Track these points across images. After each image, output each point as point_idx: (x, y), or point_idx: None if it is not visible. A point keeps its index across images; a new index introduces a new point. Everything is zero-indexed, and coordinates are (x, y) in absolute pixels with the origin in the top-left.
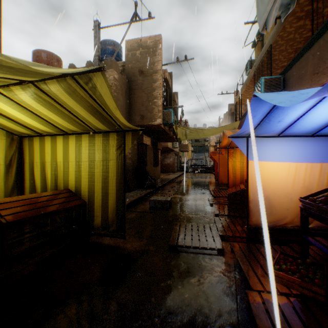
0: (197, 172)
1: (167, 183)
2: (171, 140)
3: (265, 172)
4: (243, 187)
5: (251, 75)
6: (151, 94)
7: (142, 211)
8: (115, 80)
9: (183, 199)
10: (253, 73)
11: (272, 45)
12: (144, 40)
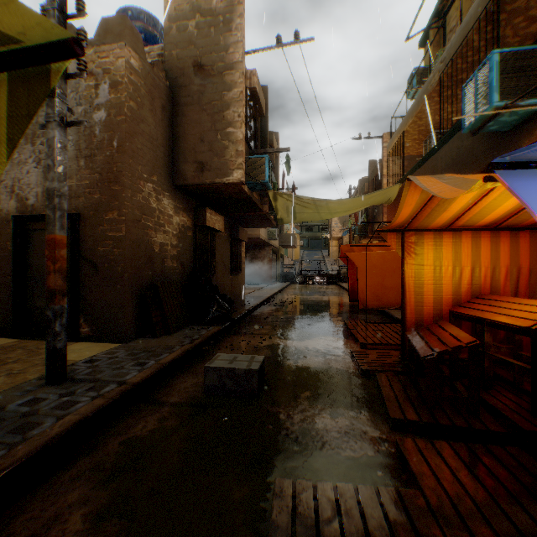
0: (310, 283)
1: (258, 307)
2: (266, 223)
3: None
4: (466, 338)
5: (431, 83)
6: (221, 116)
7: (182, 401)
8: (131, 71)
9: (292, 352)
10: (439, 76)
11: None
12: None
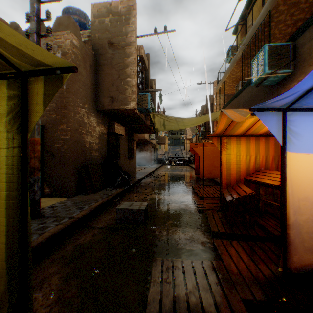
0: (174, 165)
1: (144, 178)
2: (148, 130)
3: (312, 172)
4: (249, 191)
5: (238, 56)
6: (123, 71)
7: (104, 227)
8: (73, 46)
9: (162, 201)
10: (242, 53)
11: (271, 12)
12: (114, 5)
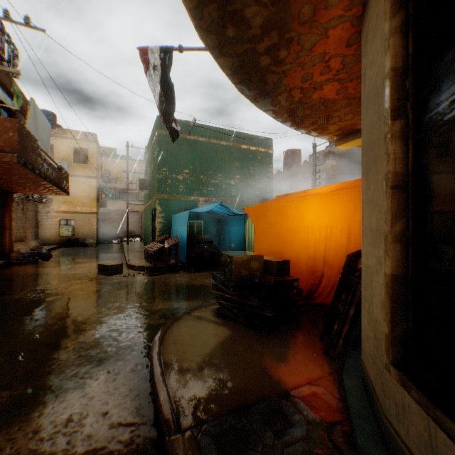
0: None
1: None
2: None
3: None
4: None
5: None
6: None
7: None
8: (332, 166)
9: None
10: None
11: None
12: None
